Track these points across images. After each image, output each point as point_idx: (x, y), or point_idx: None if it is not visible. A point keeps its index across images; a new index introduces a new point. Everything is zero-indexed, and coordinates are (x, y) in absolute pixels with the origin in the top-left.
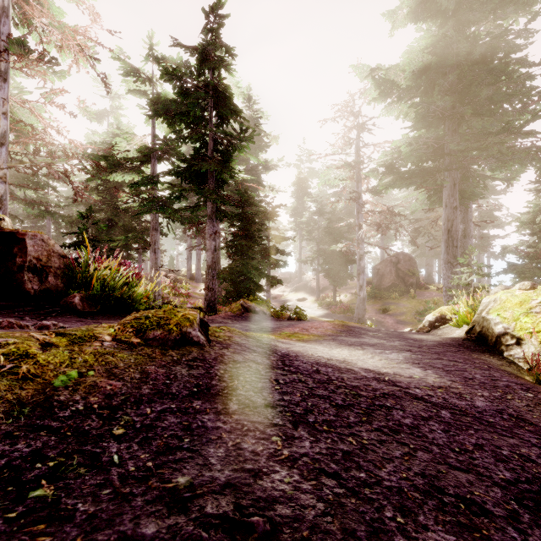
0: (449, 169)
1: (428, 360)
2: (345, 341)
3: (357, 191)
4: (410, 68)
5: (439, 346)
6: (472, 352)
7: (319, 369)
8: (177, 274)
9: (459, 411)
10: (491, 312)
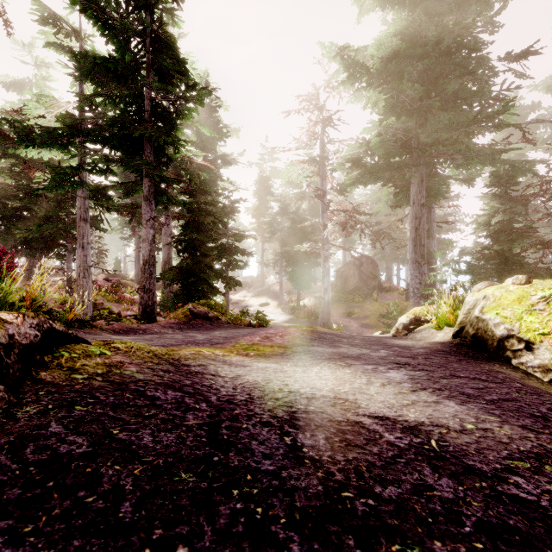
0: (417, 164)
1: (445, 380)
2: (320, 354)
3: (322, 189)
4: (379, 54)
5: (434, 354)
6: (478, 362)
7: (298, 442)
8: (124, 278)
9: None
10: (486, 311)
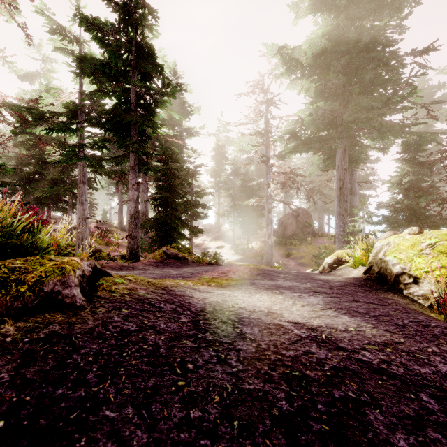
0: (341, 137)
1: (347, 303)
2: (262, 285)
3: (266, 155)
4: (311, 51)
5: (346, 286)
6: (378, 292)
7: (243, 331)
8: (110, 226)
9: (436, 389)
10: (387, 254)
